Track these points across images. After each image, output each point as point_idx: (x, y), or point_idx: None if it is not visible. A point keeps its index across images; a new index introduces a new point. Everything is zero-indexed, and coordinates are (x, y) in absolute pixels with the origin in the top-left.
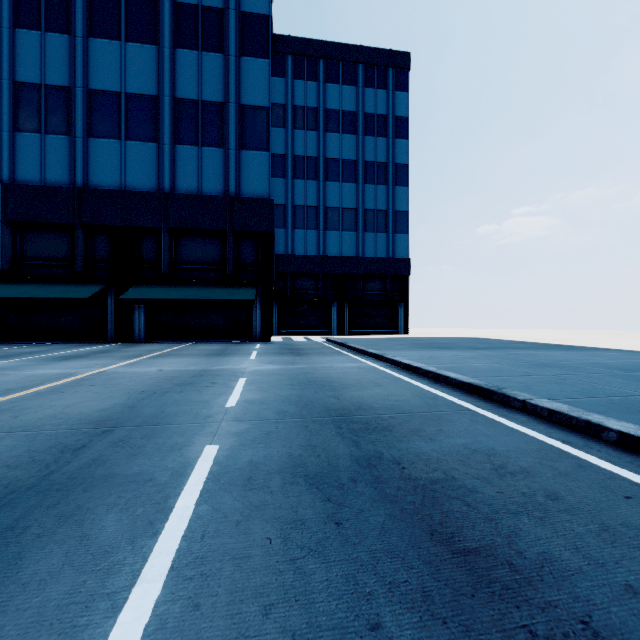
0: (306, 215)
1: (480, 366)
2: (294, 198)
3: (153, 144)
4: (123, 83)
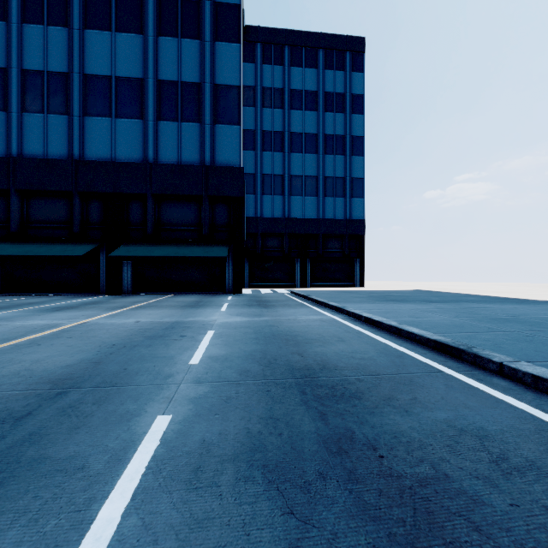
0: (273, 182)
1: (440, 320)
2: (263, 168)
3: (139, 121)
4: (113, 68)
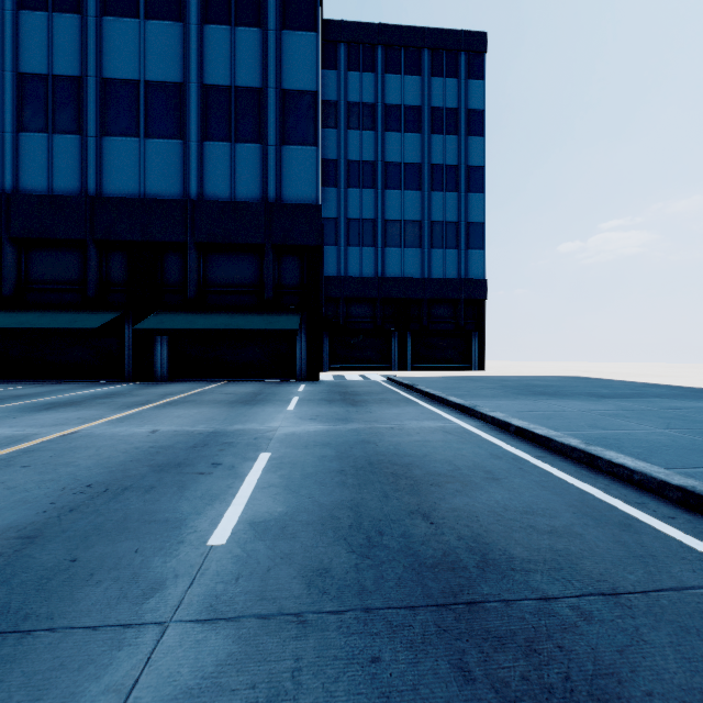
0: (362, 230)
1: (649, 436)
2: (348, 210)
3: (177, 141)
4: (142, 69)
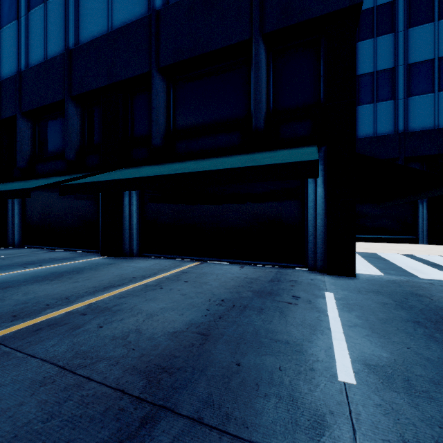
0: (375, 84)
1: None
2: (357, 66)
3: None
4: None
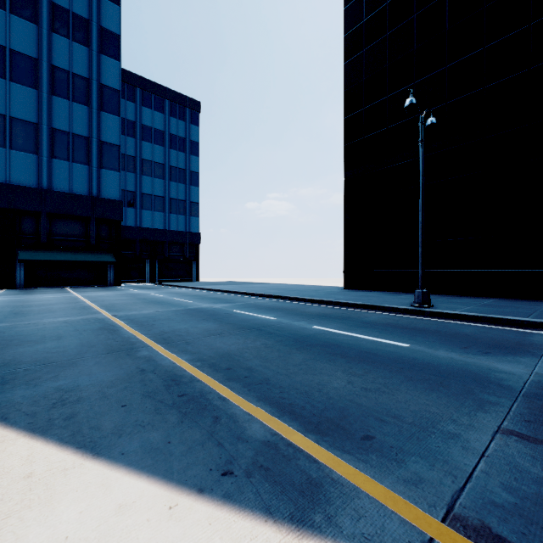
0: (126, 197)
1: (229, 288)
2: None
3: (34, 155)
4: (8, 109)
